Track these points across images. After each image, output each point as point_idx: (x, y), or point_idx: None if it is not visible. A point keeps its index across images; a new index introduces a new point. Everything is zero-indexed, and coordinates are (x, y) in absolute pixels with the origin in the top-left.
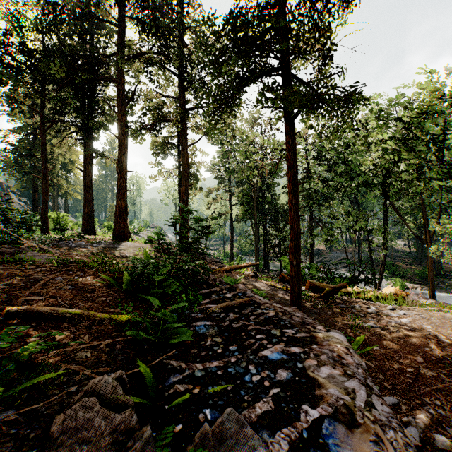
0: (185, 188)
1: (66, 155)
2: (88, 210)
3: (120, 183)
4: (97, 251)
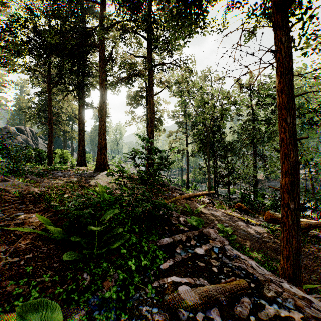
0: (151, 129)
1: (68, 108)
2: (81, 148)
3: (101, 126)
4: (76, 179)
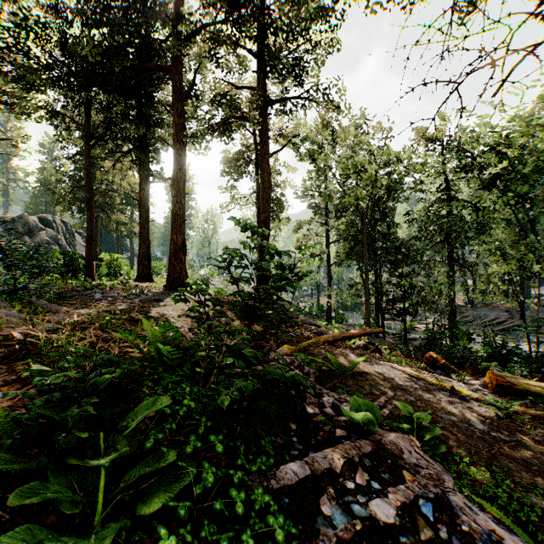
0: (265, 215)
1: (122, 182)
2: (143, 250)
3: (175, 211)
4: (125, 306)
